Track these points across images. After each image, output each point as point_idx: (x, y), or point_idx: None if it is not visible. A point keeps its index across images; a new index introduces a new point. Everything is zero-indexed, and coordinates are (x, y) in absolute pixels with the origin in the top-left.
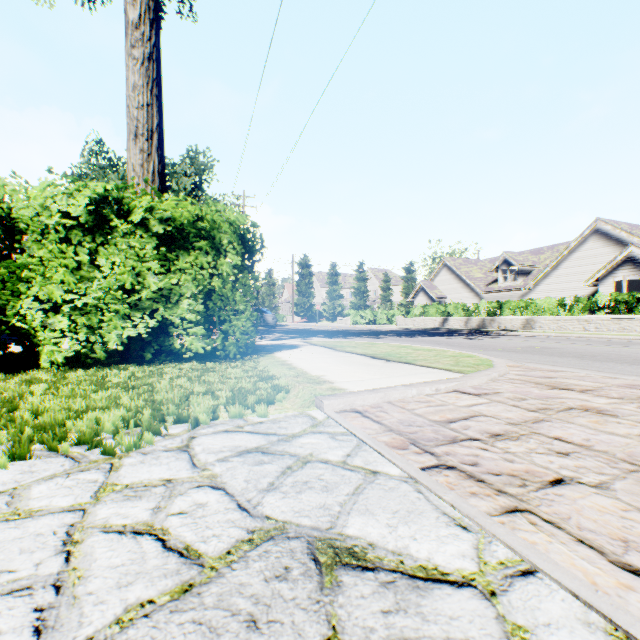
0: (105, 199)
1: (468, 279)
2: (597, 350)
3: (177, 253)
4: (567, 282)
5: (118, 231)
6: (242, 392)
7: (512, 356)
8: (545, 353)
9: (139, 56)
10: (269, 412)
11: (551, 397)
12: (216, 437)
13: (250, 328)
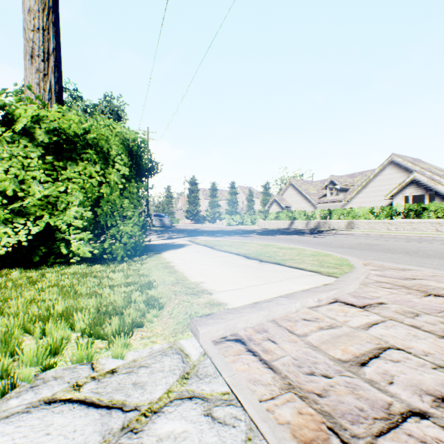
0: None
1: (306, 194)
2: (411, 246)
3: (64, 162)
4: (372, 196)
5: (1, 138)
6: (108, 310)
7: (355, 253)
8: (377, 250)
9: None
10: (131, 346)
11: (441, 310)
12: (21, 425)
13: (137, 232)
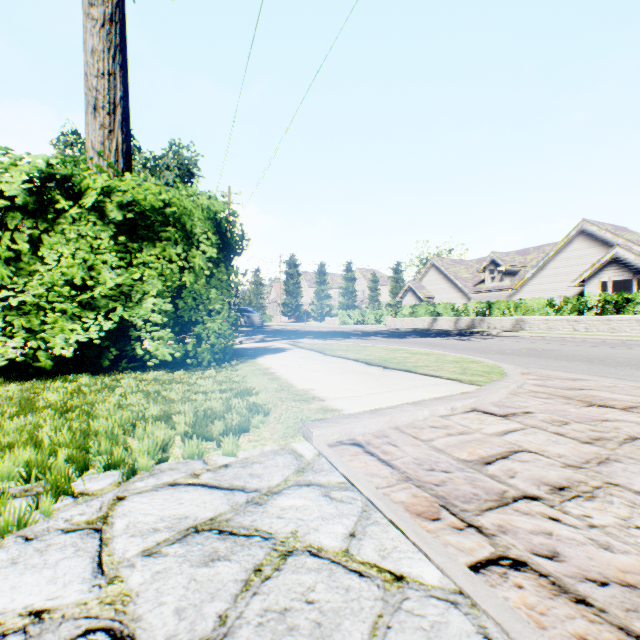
0: (51, 177)
1: (456, 279)
2: (599, 352)
3: (140, 243)
4: (553, 282)
5: (66, 215)
6: (208, 415)
7: (516, 360)
8: (549, 356)
9: (98, 16)
10: (240, 447)
11: (597, 419)
12: (155, 497)
13: (227, 331)
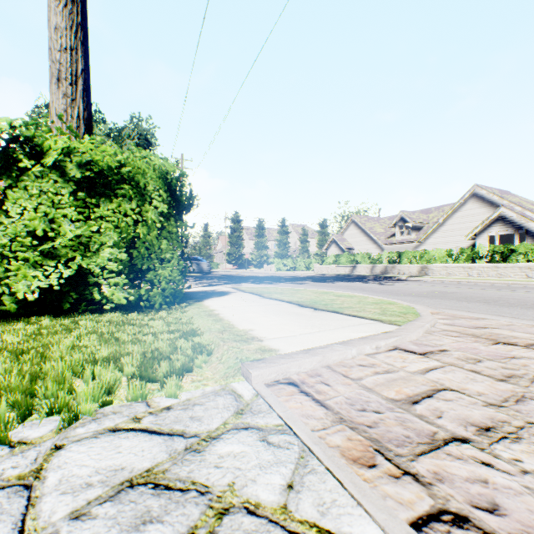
0: (15, 138)
1: (372, 233)
2: (493, 294)
3: (97, 199)
4: (451, 236)
5: (29, 173)
6: (155, 356)
7: (425, 301)
8: (452, 298)
9: None
10: (183, 387)
11: (506, 357)
12: (93, 446)
13: (177, 277)
